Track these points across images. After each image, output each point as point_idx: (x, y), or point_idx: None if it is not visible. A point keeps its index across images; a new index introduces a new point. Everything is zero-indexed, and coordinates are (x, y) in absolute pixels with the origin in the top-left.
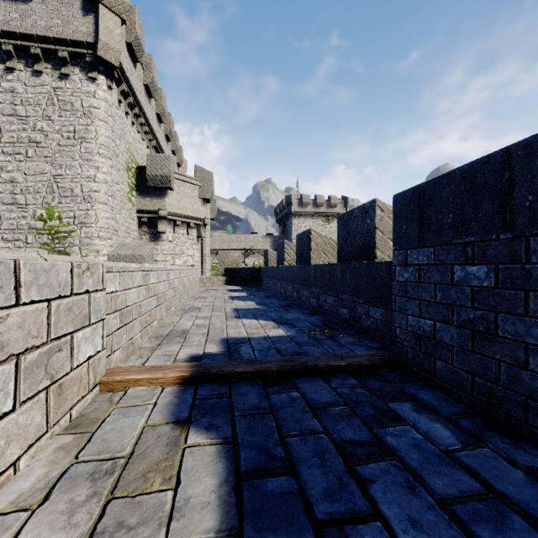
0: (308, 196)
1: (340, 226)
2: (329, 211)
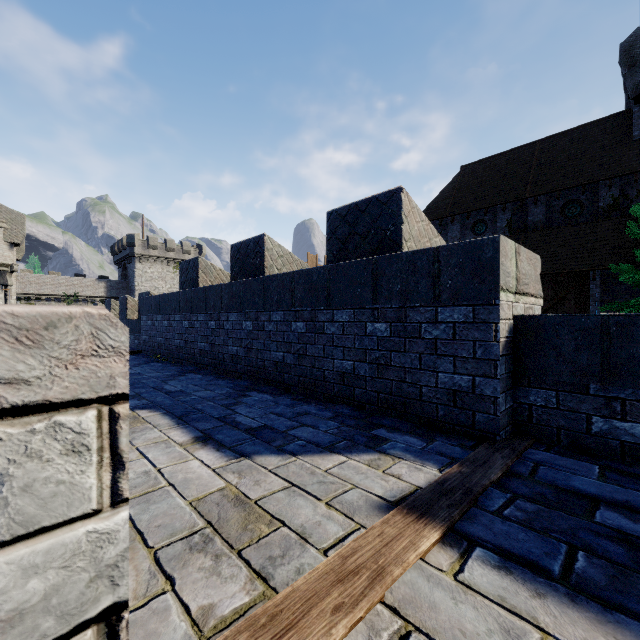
0: (155, 238)
1: (139, 299)
2: (182, 258)
